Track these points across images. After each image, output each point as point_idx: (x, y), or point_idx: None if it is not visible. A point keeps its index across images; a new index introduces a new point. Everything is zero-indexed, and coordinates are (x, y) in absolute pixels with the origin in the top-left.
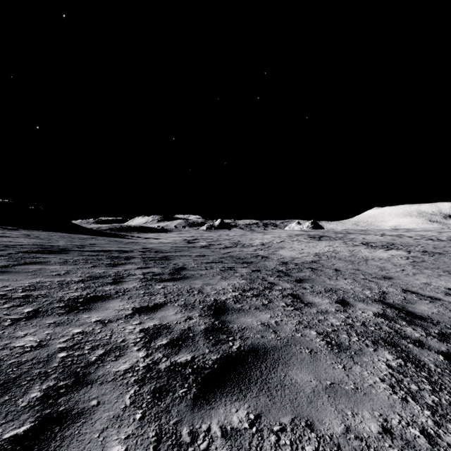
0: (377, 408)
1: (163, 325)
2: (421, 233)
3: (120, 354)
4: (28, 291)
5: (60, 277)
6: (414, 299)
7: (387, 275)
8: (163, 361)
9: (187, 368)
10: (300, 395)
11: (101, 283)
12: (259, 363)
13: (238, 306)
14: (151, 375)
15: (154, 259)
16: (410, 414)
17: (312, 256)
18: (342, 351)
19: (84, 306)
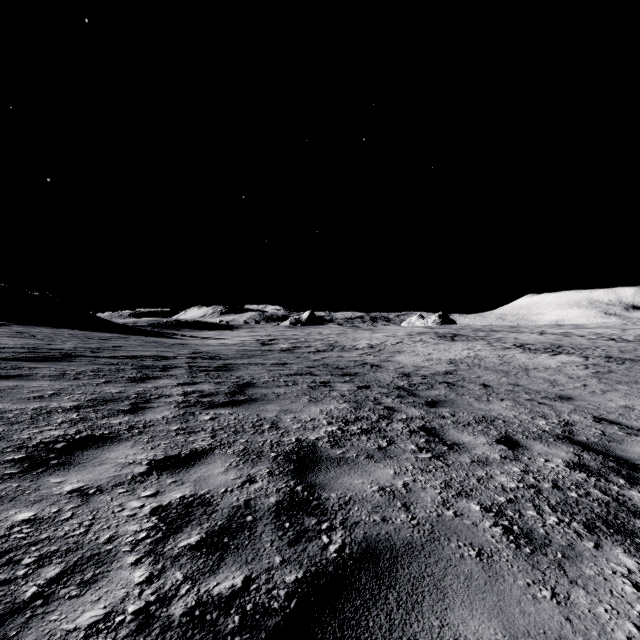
0: None
1: (198, 496)
2: (597, 331)
3: (93, 575)
4: None
5: (41, 401)
6: (619, 435)
7: (564, 393)
8: (182, 595)
9: (230, 612)
10: None
11: (109, 412)
12: (384, 590)
13: (337, 452)
14: (147, 639)
15: (207, 370)
16: None
17: (445, 365)
18: (539, 550)
19: (60, 459)
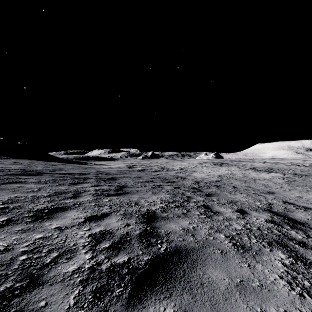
0: (281, 304)
1: (107, 230)
2: (291, 161)
3: (70, 256)
4: (6, 204)
5: (33, 193)
6: (292, 209)
7: (271, 190)
8: (105, 262)
9: (124, 268)
10: (217, 293)
11: (63, 197)
12: (182, 263)
13: (165, 214)
14: (94, 275)
15: (104, 179)
16: (309, 310)
17: (216, 177)
18: (246, 251)
19: (47, 216)
